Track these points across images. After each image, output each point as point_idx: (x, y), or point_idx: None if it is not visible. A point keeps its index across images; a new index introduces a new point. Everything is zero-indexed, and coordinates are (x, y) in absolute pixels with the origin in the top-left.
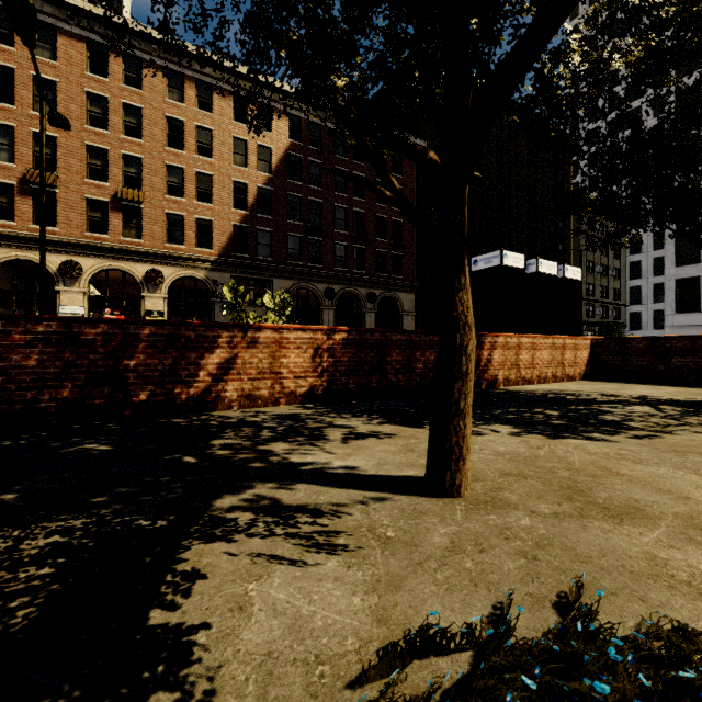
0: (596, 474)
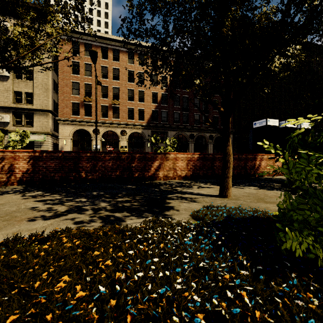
0: (272, 197)
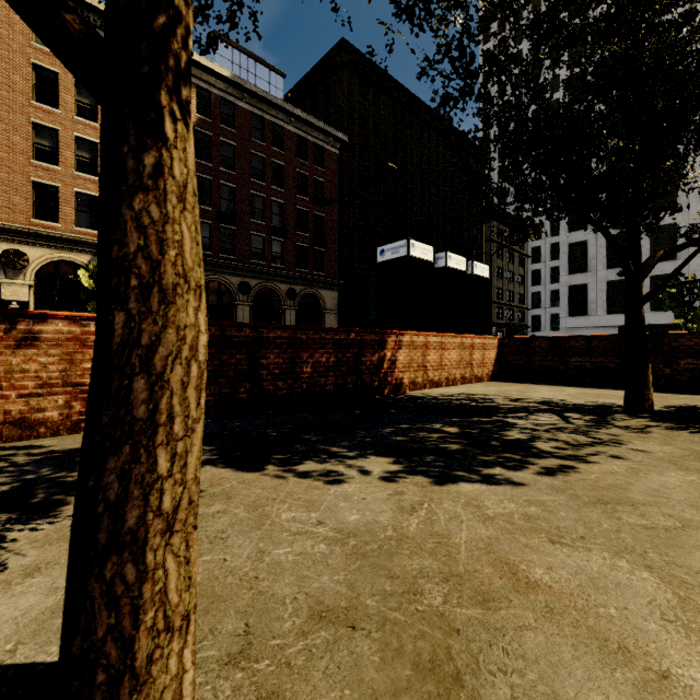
0: (491, 590)
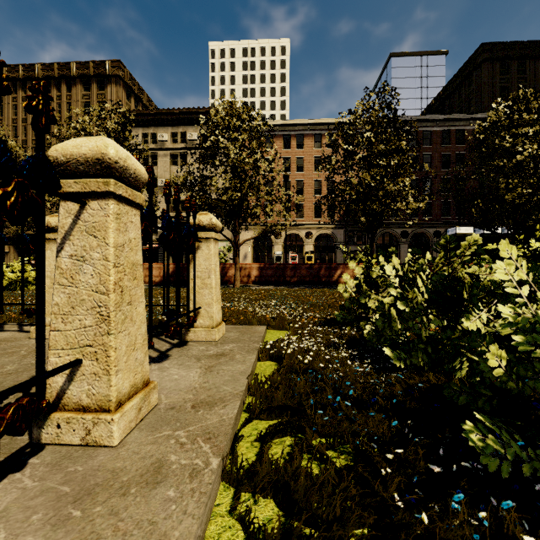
0: None
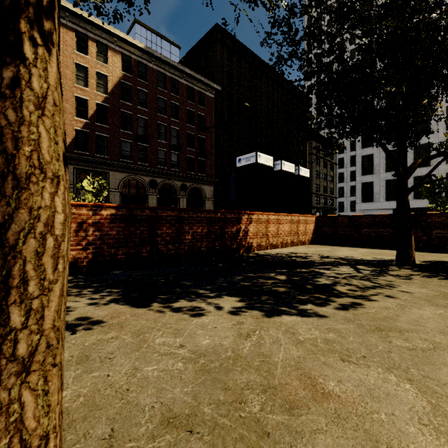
0: (296, 400)
